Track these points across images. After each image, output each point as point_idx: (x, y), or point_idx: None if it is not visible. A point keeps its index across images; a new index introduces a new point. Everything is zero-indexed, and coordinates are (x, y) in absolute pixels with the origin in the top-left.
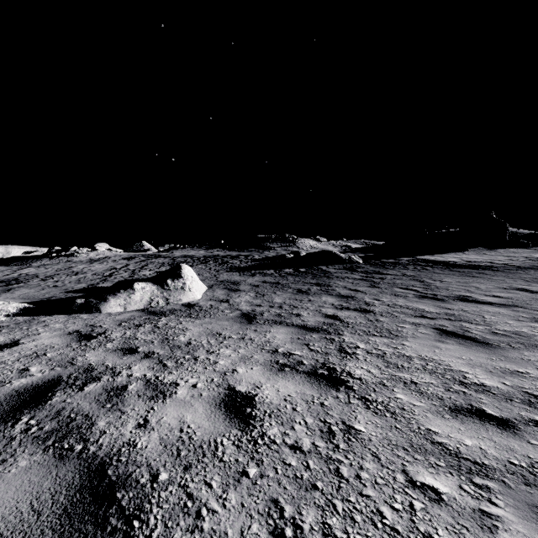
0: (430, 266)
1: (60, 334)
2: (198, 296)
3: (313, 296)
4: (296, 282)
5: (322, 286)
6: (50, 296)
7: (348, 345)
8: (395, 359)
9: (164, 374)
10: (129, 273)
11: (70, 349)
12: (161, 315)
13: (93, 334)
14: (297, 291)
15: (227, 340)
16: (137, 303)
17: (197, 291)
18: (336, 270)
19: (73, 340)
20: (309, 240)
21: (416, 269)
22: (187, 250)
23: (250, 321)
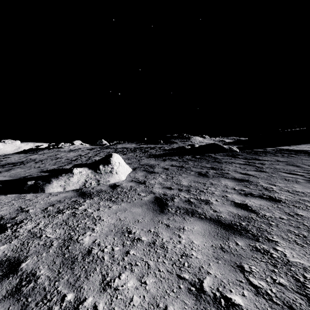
0: (295, 154)
1: None
2: (123, 177)
3: (213, 179)
4: (195, 165)
5: (216, 169)
6: (28, 175)
7: (306, 277)
8: None
9: None
10: (87, 158)
11: None
12: (88, 197)
13: (7, 225)
14: (198, 174)
15: (134, 248)
16: (74, 184)
17: (122, 173)
18: (222, 156)
19: None
20: (198, 137)
21: (284, 156)
22: (125, 144)
23: (162, 209)
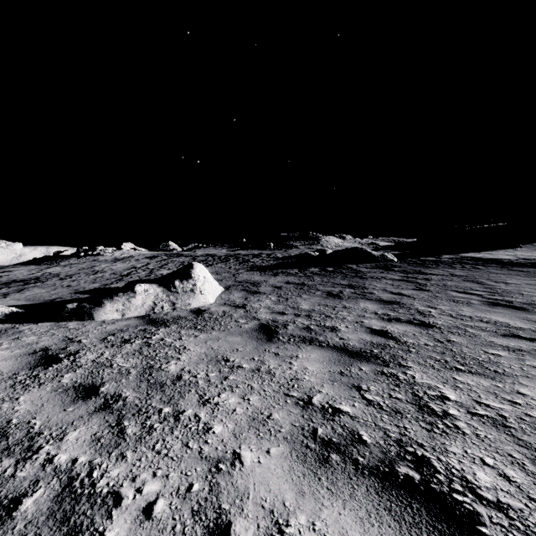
0: (482, 265)
1: (19, 354)
2: (211, 299)
3: (348, 301)
4: (324, 282)
5: (356, 288)
6: (56, 297)
7: (427, 393)
8: (535, 436)
9: (108, 460)
10: (147, 272)
11: (9, 383)
12: (161, 325)
13: (60, 356)
14: (326, 294)
15: (234, 374)
16: (138, 308)
17: (209, 293)
18: (369, 269)
19: (27, 366)
20: (334, 238)
21: (465, 268)
22: (209, 249)
23: (269, 337)
